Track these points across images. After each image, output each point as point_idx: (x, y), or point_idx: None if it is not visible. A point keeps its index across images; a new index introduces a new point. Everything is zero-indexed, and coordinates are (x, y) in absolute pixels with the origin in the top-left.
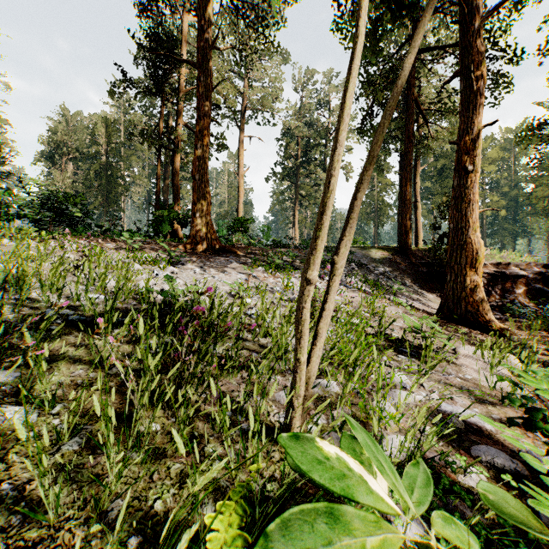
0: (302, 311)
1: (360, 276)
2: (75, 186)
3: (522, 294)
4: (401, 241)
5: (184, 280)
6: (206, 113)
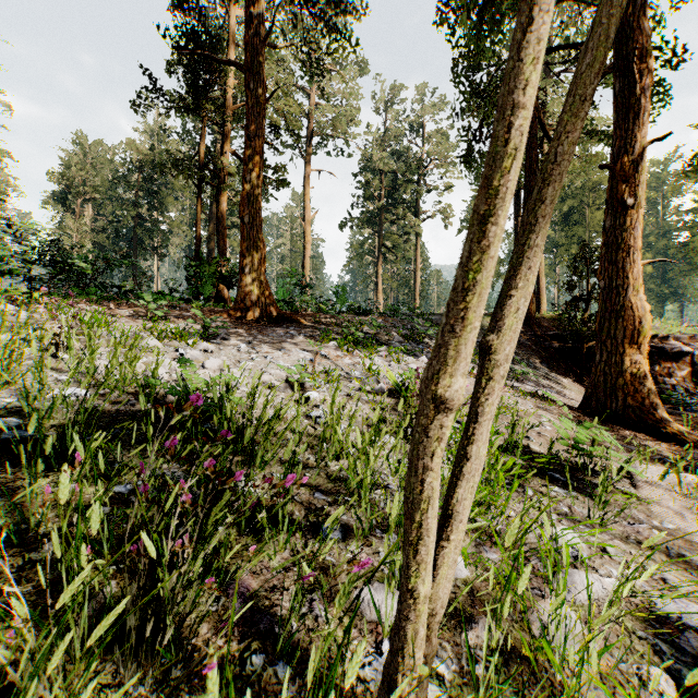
0: (424, 478)
1: None
2: (96, 236)
3: (686, 378)
4: None
5: (220, 363)
6: (259, 133)
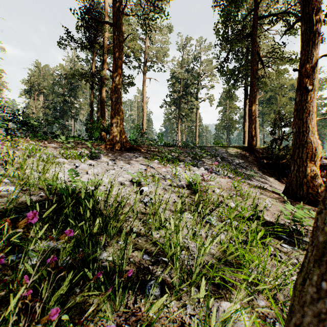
0: None
1: (224, 166)
2: (45, 110)
3: None
4: (248, 142)
5: (96, 171)
6: (120, 57)
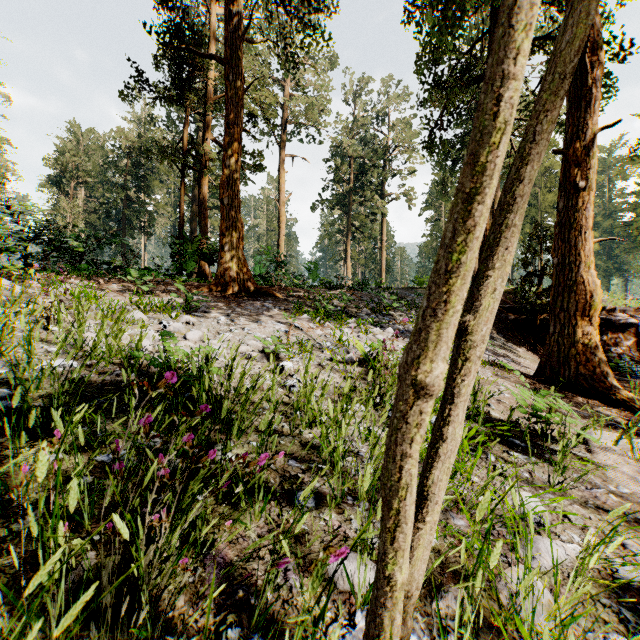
0: (402, 465)
1: None
2: (88, 216)
3: (631, 347)
4: None
5: (200, 334)
6: (237, 121)
